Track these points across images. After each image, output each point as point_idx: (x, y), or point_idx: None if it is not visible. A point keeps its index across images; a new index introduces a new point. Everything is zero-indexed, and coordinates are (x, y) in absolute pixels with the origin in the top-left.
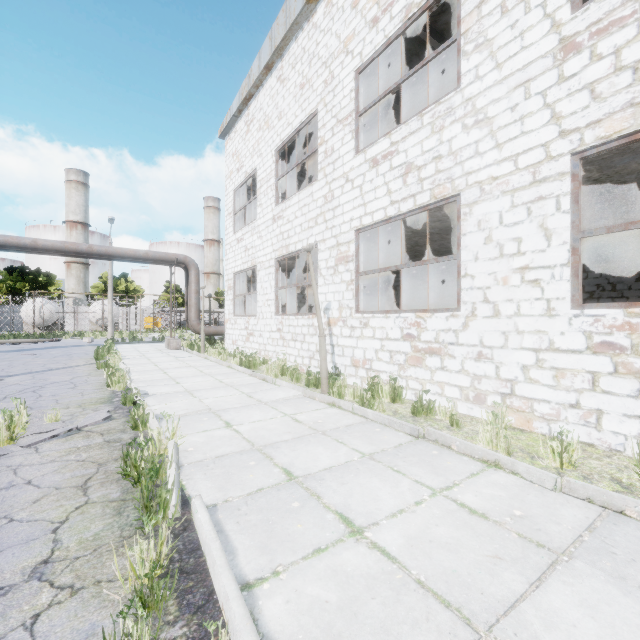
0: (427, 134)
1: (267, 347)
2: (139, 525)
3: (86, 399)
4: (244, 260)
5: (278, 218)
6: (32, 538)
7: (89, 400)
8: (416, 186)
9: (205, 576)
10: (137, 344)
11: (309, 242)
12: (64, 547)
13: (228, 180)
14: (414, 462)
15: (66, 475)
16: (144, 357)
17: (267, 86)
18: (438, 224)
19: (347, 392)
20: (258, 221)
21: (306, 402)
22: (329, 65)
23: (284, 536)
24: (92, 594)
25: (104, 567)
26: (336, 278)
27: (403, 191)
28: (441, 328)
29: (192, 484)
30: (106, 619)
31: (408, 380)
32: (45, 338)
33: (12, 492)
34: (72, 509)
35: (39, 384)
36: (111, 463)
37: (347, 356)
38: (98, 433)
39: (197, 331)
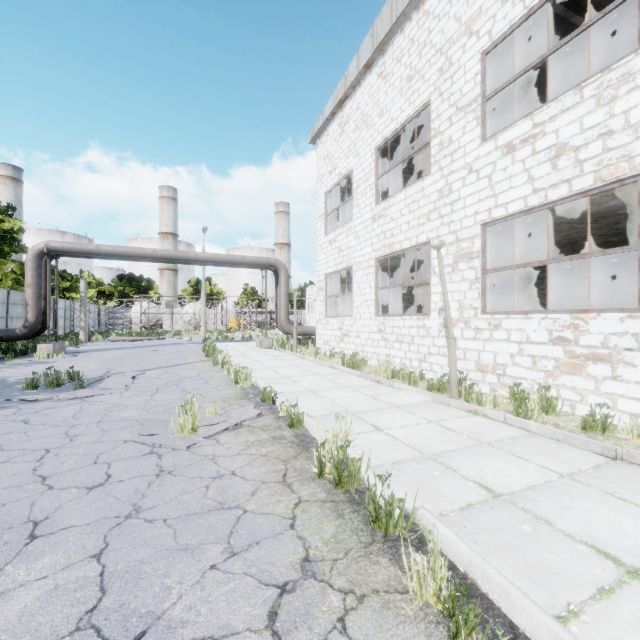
0: (589, 108)
1: (365, 348)
2: (370, 531)
3: (224, 394)
4: (337, 261)
5: (379, 217)
6: (277, 532)
7: (228, 395)
8: (572, 169)
9: (488, 603)
10: (230, 343)
11: (419, 240)
12: (313, 546)
13: (319, 183)
14: (636, 490)
15: (261, 469)
16: (245, 355)
17: (365, 85)
18: (575, 212)
19: (485, 399)
20: (354, 221)
21: (441, 408)
22: (445, 51)
23: (545, 566)
24: (380, 604)
25: (369, 575)
26: (455, 276)
27: (552, 177)
28: (612, 331)
29: (390, 491)
30: (416, 637)
31: (560, 389)
32: (152, 336)
33: (226, 482)
34: (292, 506)
35: (176, 378)
36: (293, 460)
37: (470, 360)
38: (259, 429)
39: (286, 331)
